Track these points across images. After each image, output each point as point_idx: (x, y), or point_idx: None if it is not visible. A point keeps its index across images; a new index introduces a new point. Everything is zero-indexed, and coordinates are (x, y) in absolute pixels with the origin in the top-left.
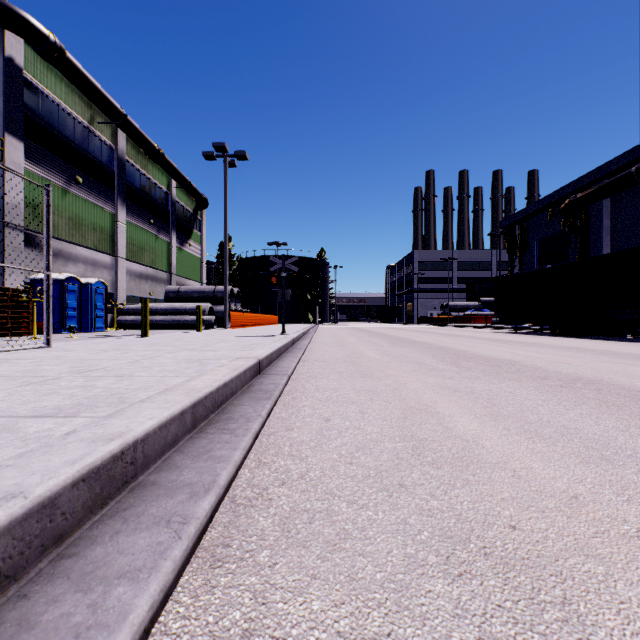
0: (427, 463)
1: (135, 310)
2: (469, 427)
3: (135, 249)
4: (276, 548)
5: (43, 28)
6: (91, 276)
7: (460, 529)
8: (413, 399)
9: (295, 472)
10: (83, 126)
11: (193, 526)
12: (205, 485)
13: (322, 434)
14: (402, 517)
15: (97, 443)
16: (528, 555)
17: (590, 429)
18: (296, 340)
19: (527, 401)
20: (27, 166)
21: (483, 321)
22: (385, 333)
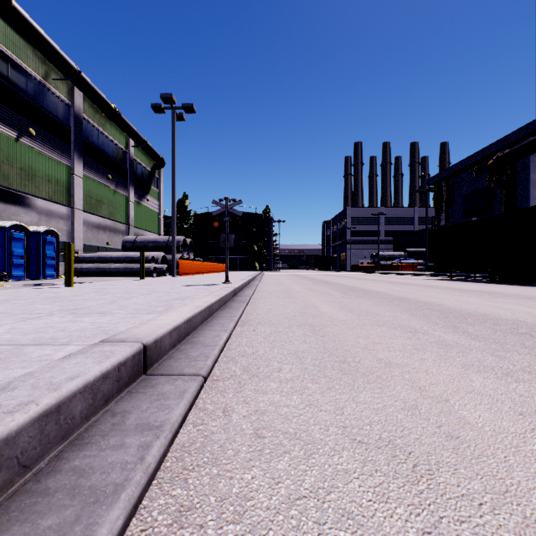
0: None
1: (90, 258)
2: None
3: (93, 201)
4: None
5: None
6: (45, 225)
7: None
8: None
9: None
10: (37, 81)
11: None
12: None
13: None
14: None
15: None
16: None
17: None
18: (239, 289)
19: None
20: None
21: (409, 269)
22: (328, 280)
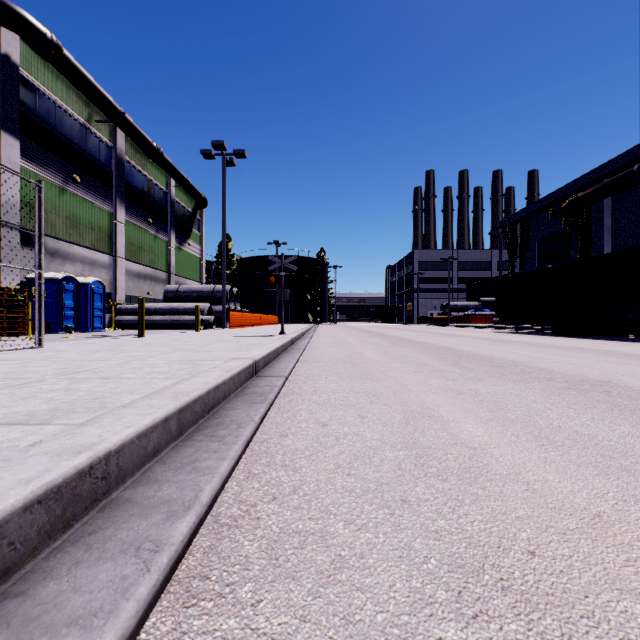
0: (432, 475)
1: (133, 310)
2: (475, 433)
3: (133, 248)
4: (261, 580)
5: (40, 25)
6: (89, 276)
7: (472, 556)
8: (415, 402)
9: (287, 485)
10: (81, 124)
11: (166, 555)
12: (185, 503)
13: (318, 441)
14: (406, 540)
15: (62, 457)
16: (552, 590)
17: (605, 435)
18: (295, 340)
19: (535, 404)
20: (24, 164)
21: (483, 321)
22: (385, 333)
